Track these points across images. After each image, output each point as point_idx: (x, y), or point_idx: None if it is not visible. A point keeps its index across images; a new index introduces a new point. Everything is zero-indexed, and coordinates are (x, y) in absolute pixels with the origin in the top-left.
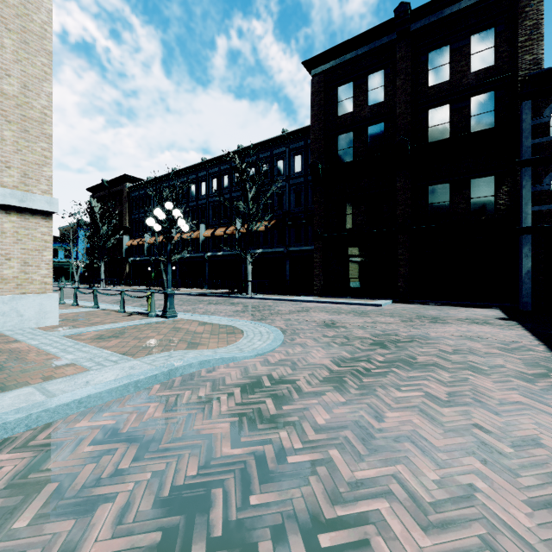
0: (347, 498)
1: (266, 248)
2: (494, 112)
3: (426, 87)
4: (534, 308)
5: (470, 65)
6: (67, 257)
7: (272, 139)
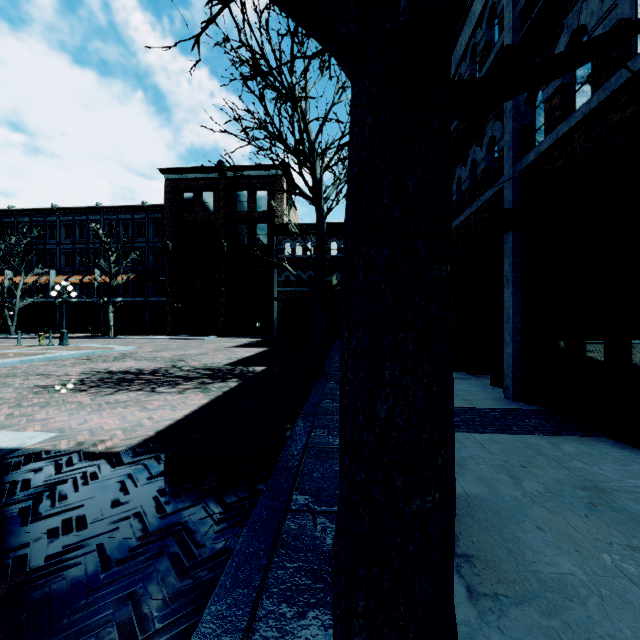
0: (142, 356)
1: (126, 297)
2: (267, 236)
3: (236, 212)
4: (279, 337)
5: (257, 207)
6: None
7: (132, 206)
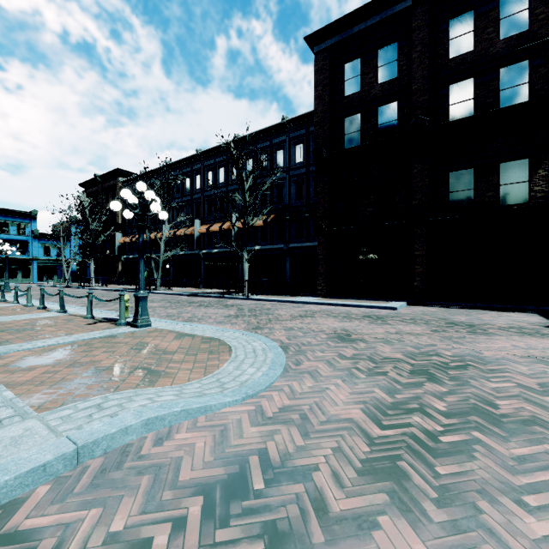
0: None
1: (264, 245)
2: (528, 84)
3: (446, 59)
4: None
5: (499, 31)
6: (60, 255)
7: (271, 127)
